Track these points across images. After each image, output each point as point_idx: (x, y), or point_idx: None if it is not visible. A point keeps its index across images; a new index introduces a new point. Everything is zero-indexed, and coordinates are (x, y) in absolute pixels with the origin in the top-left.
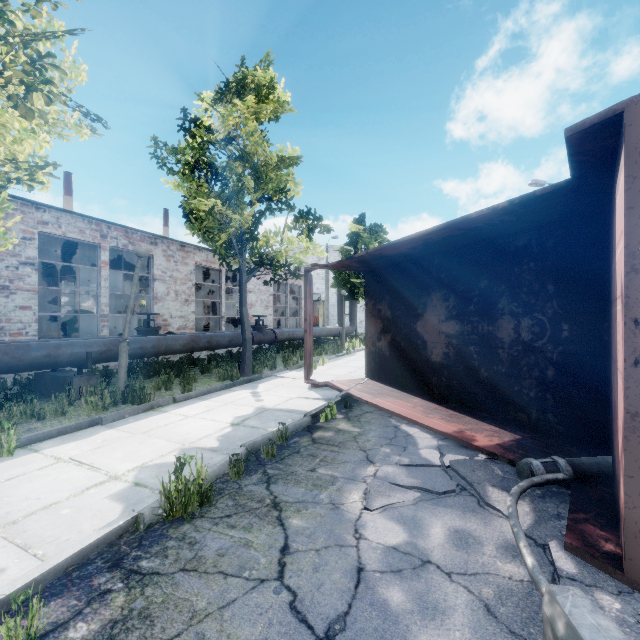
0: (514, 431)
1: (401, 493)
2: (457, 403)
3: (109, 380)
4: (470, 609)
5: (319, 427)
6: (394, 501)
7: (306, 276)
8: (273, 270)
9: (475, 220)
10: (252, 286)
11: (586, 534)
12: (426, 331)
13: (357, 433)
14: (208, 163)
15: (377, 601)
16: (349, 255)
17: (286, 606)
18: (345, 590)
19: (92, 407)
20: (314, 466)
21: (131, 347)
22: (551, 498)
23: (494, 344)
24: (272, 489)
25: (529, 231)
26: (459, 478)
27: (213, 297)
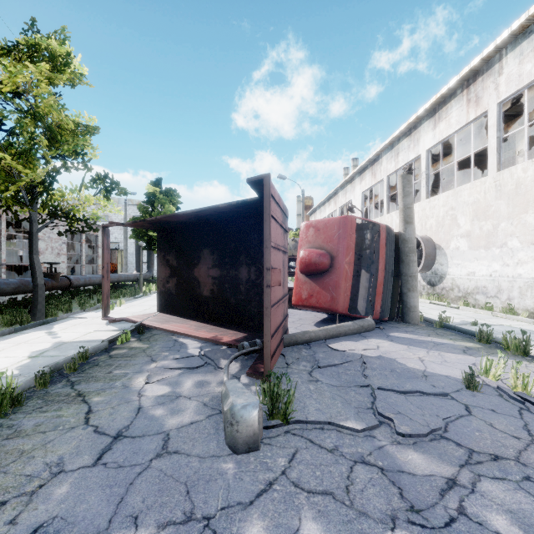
0: (245, 332)
1: (171, 372)
2: (219, 321)
3: None
4: (196, 406)
5: (115, 348)
6: (166, 376)
7: (104, 231)
8: (69, 223)
9: (222, 208)
10: (41, 234)
11: (257, 368)
12: (200, 275)
13: (146, 347)
14: None
15: (148, 416)
16: (147, 211)
17: (91, 432)
18: (130, 417)
19: None
20: (111, 370)
21: None
22: (251, 359)
23: (238, 282)
24: (76, 388)
25: (254, 216)
26: (208, 359)
27: None
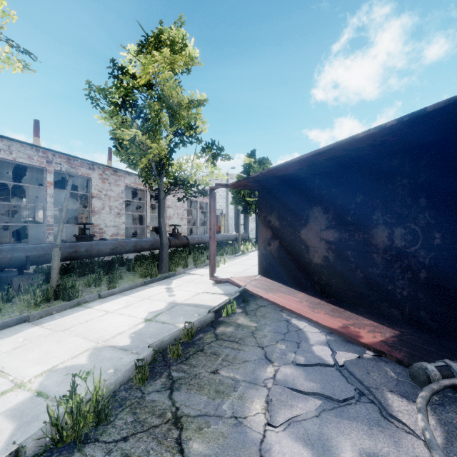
0: (391, 326)
1: (303, 402)
2: (336, 298)
3: (49, 278)
4: None
5: (221, 322)
6: (297, 413)
7: (211, 193)
8: (185, 189)
9: (360, 140)
10: (170, 203)
11: None
12: (309, 238)
13: (254, 328)
14: (132, 103)
15: None
16: None
17: None
18: None
19: (25, 304)
20: (216, 367)
21: (67, 251)
22: (451, 406)
23: (369, 249)
24: (174, 398)
25: (402, 152)
26: (354, 380)
27: (141, 211)
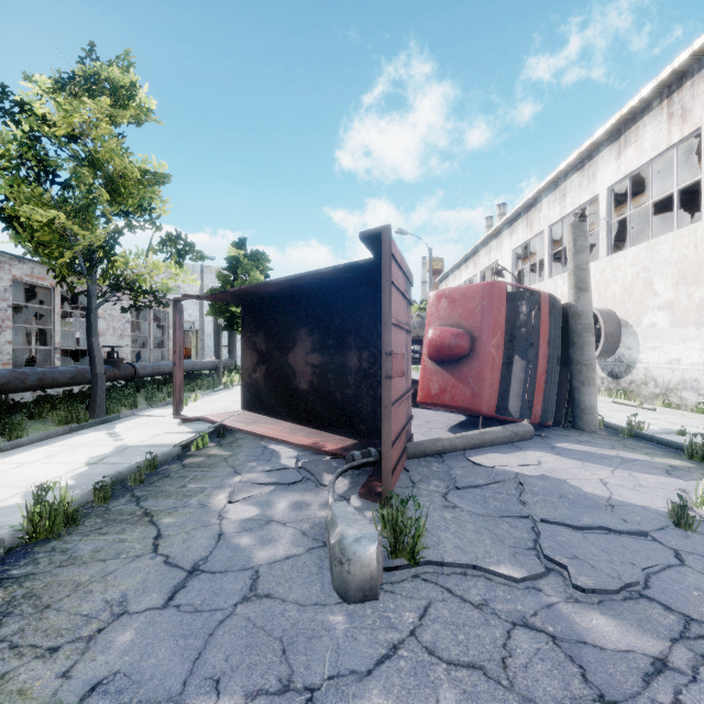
0: (355, 438)
1: (260, 488)
2: (320, 423)
3: None
4: (293, 535)
5: (190, 455)
6: (253, 494)
7: (176, 306)
8: (134, 296)
9: (325, 274)
10: (101, 310)
11: (372, 486)
12: (296, 362)
13: (228, 455)
14: (41, 160)
15: (232, 545)
16: (228, 281)
17: (161, 563)
18: (208, 546)
19: None
20: (184, 484)
21: None
22: (364, 474)
23: (345, 372)
24: (143, 505)
25: (367, 284)
26: (307, 473)
27: (38, 322)
